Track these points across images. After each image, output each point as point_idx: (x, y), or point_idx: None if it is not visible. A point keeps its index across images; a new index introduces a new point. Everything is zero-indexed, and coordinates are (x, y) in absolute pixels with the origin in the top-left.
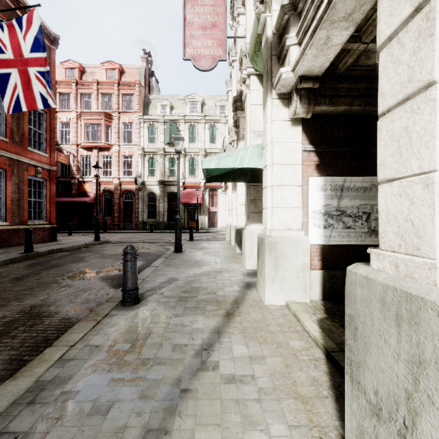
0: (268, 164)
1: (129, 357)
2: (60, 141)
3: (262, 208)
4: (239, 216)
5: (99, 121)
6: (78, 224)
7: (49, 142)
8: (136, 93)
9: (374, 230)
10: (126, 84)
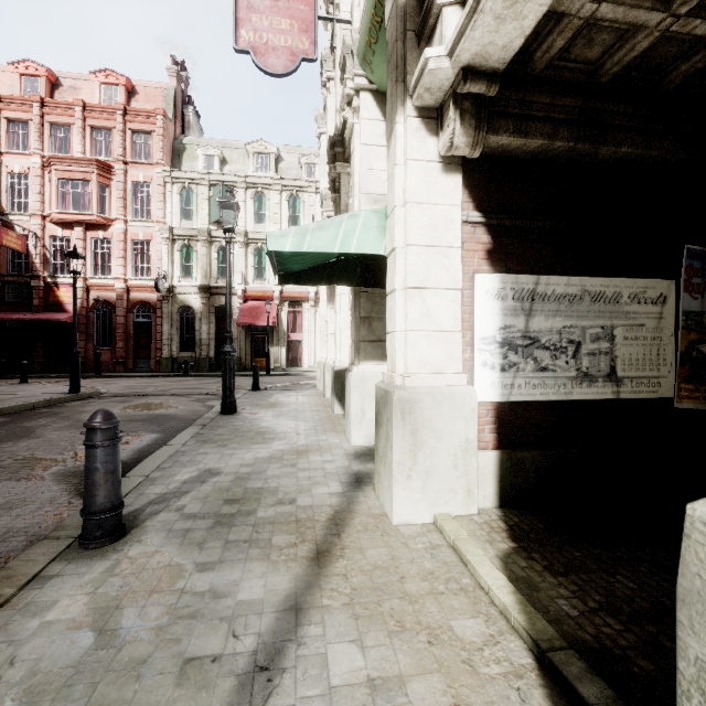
0: (398, 246)
1: None
2: (7, 208)
3: (381, 334)
4: (340, 347)
5: (87, 176)
6: (45, 362)
7: None
8: (157, 131)
9: (586, 374)
10: (139, 112)
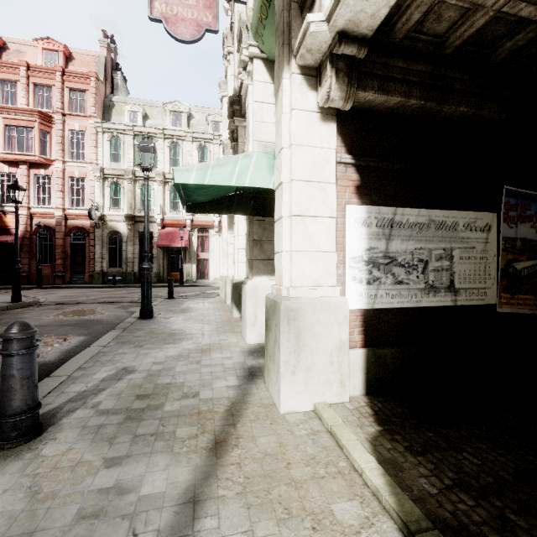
0: (284, 181)
1: None
2: None
3: (270, 254)
4: (238, 264)
5: (30, 124)
6: None
7: None
8: (91, 90)
9: (432, 286)
10: (75, 74)
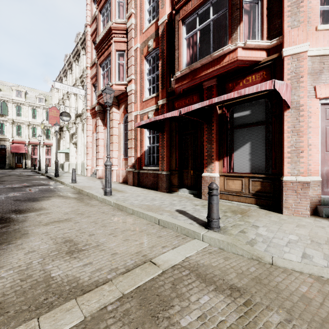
0: (70, 152)
1: None
2: None
3: (69, 158)
4: (61, 160)
5: None
6: None
7: None
8: None
9: None
10: None
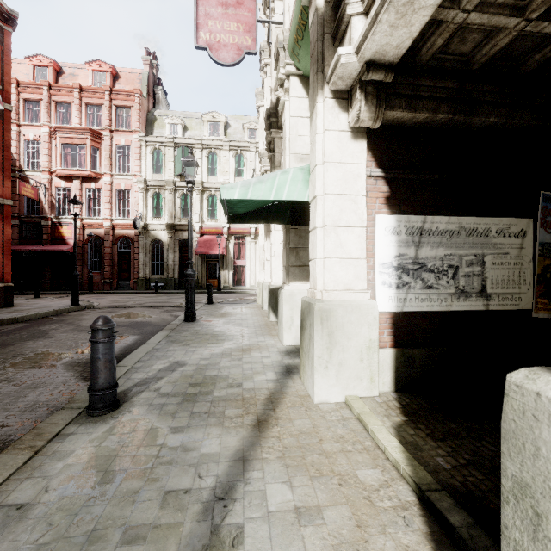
0: (318, 195)
1: (78, 529)
2: (24, 166)
3: (306, 260)
4: (274, 271)
5: (83, 141)
6: (52, 282)
7: (0, 164)
8: (135, 106)
9: (463, 291)
10: (121, 92)
